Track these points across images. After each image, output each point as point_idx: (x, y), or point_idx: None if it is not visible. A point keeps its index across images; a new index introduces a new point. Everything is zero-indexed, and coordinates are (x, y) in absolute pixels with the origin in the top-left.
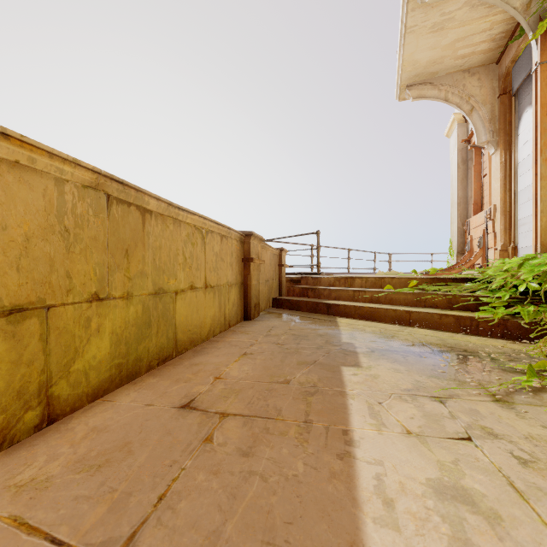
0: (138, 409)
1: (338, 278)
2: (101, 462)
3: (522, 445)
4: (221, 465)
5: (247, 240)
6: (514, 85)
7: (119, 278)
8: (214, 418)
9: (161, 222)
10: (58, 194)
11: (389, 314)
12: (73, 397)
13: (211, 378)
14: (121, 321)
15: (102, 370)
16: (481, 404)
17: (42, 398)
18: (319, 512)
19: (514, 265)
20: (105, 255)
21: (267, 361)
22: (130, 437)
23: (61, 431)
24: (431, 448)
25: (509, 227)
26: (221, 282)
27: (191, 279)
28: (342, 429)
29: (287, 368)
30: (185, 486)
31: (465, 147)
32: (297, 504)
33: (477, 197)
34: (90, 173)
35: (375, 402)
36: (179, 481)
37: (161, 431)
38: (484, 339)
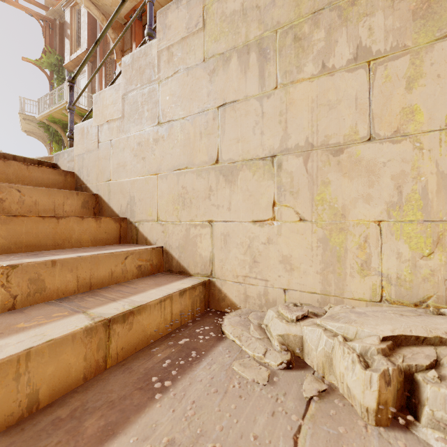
0: None
1: None
2: None
3: None
4: None
5: None
6: None
7: None
8: None
9: None
10: None
11: None
12: None
13: None
14: None
15: None
16: None
17: None
18: None
19: None
20: None
21: None
22: None
23: None
24: None
25: None
26: None
27: None
28: None
29: None
30: None
31: None
32: None
33: None
34: None
35: None
36: None
37: None
38: None
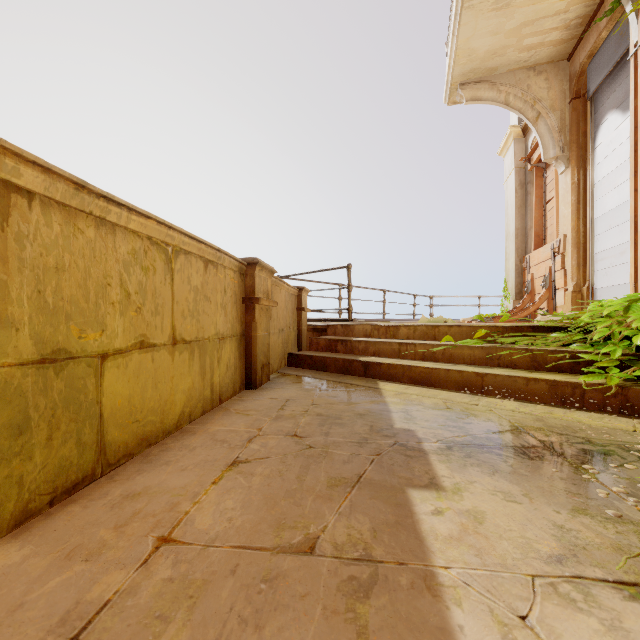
0: None
1: (377, 326)
2: None
3: None
4: None
5: (250, 271)
6: (591, 86)
7: None
8: None
9: (63, 220)
10: None
11: (452, 378)
12: None
13: (150, 539)
14: None
15: None
16: None
17: None
18: None
19: (617, 309)
20: None
21: (272, 479)
22: None
23: None
24: None
25: (584, 263)
26: (206, 334)
27: (140, 329)
28: None
29: (310, 500)
30: None
31: (523, 168)
32: None
33: (538, 228)
34: None
35: (512, 617)
36: None
37: None
38: (598, 417)
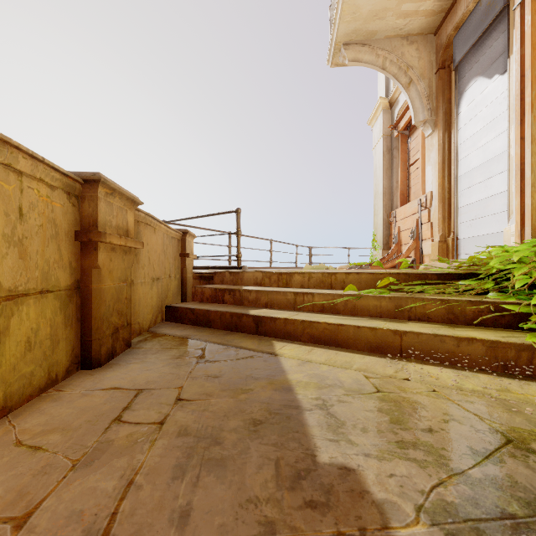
0: None
1: (269, 273)
2: None
3: None
4: None
5: (89, 193)
6: (457, 56)
7: None
8: None
9: None
10: None
11: (363, 337)
12: None
13: None
14: None
15: None
16: None
17: None
18: None
19: (527, 254)
20: None
21: None
22: None
23: None
24: None
25: (449, 216)
26: None
27: None
28: None
29: None
30: None
31: (390, 135)
32: None
33: (403, 187)
34: None
35: None
36: None
37: None
38: None
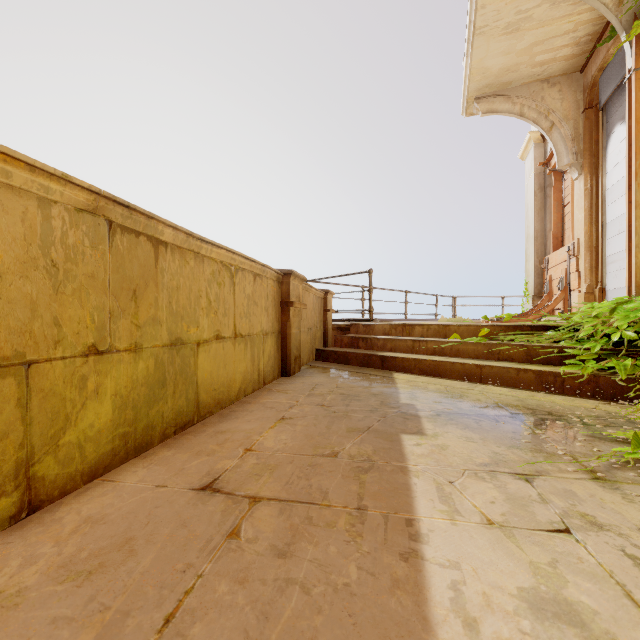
0: (146, 492)
1: (395, 325)
2: (92, 567)
3: (635, 539)
4: (250, 570)
5: (286, 280)
6: (602, 98)
7: (124, 325)
8: (242, 503)
9: (179, 257)
10: (43, 219)
11: (456, 369)
12: (62, 477)
13: (240, 449)
14: (127, 380)
15: (101, 442)
16: (577, 483)
17: (20, 481)
18: (379, 639)
19: (604, 310)
20: (106, 296)
21: (309, 427)
22: (133, 530)
23: (45, 522)
24: (520, 544)
25: (596, 266)
26: (254, 330)
27: (216, 326)
28: (405, 518)
29: (335, 437)
30: (201, 602)
31: (543, 171)
32: (349, 628)
33: (557, 230)
34: (85, 192)
35: (445, 482)
36: (194, 594)
37: (174, 522)
38: (571, 399)
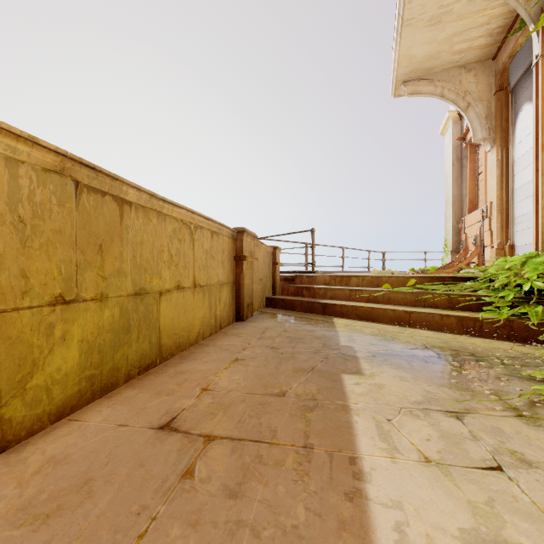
0: (108, 431)
1: (334, 276)
2: (50, 510)
3: None
4: (202, 512)
5: (239, 237)
6: (512, 81)
7: (90, 277)
8: (197, 442)
9: (143, 215)
10: (10, 177)
11: (387, 315)
12: (30, 418)
13: (197, 389)
14: (94, 327)
15: (68, 384)
16: (503, 421)
17: None
18: None
19: (516, 263)
20: (73, 250)
21: (260, 368)
22: (93, 470)
23: (11, 463)
24: (457, 482)
25: (506, 225)
26: (212, 281)
27: (177, 278)
28: (348, 456)
29: (282, 377)
30: None
31: (460, 145)
32: None
33: (472, 195)
34: (52, 154)
35: (384, 420)
36: (147, 539)
37: (133, 461)
38: (489, 341)
